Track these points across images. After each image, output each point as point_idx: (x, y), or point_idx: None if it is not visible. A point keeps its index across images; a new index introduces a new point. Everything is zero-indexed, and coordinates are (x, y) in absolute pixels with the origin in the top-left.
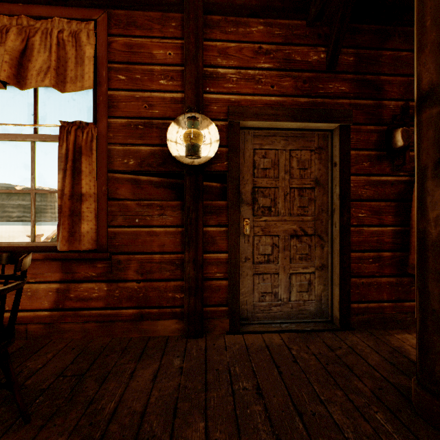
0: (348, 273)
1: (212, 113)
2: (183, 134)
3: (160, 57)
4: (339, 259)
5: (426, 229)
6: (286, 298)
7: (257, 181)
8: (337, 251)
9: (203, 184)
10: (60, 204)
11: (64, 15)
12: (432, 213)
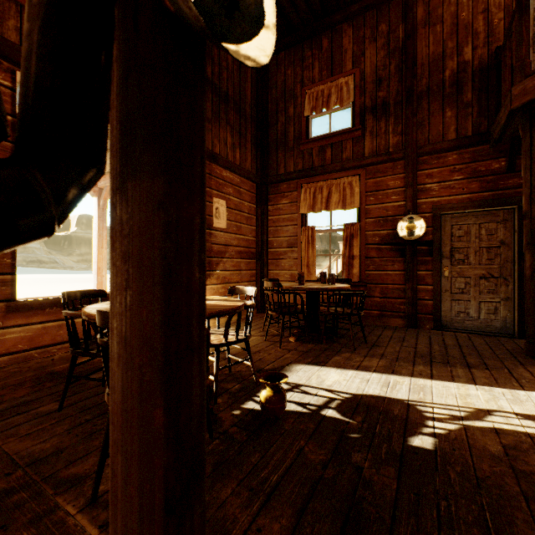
0: (524, 303)
1: (422, 209)
2: (405, 226)
3: (392, 185)
4: (517, 293)
5: (525, 272)
6: (476, 316)
7: (453, 244)
8: (516, 288)
9: (416, 249)
10: (343, 260)
11: (345, 175)
12: (526, 265)
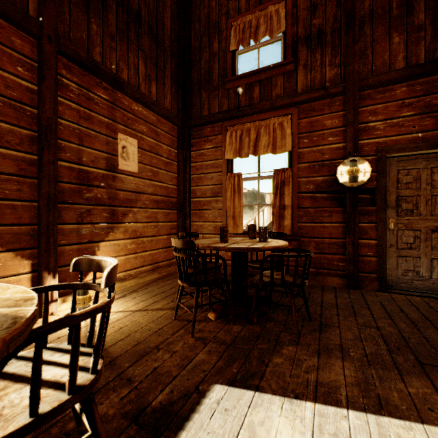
0: None
1: (364, 152)
2: (346, 170)
3: (328, 125)
4: None
5: None
6: (427, 275)
7: (400, 192)
8: None
9: (358, 197)
10: (273, 211)
11: (275, 115)
12: None
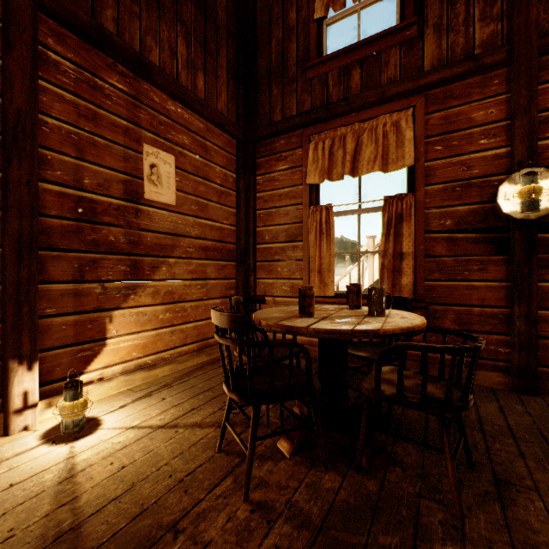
0: None
1: (547, 160)
2: (516, 191)
3: (479, 118)
4: None
5: None
6: None
7: None
8: None
9: (537, 237)
10: (382, 262)
11: (386, 111)
12: None
